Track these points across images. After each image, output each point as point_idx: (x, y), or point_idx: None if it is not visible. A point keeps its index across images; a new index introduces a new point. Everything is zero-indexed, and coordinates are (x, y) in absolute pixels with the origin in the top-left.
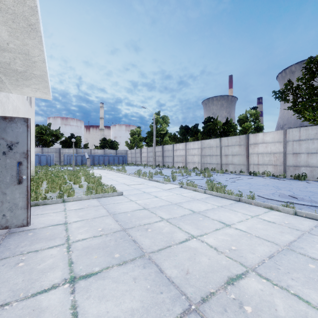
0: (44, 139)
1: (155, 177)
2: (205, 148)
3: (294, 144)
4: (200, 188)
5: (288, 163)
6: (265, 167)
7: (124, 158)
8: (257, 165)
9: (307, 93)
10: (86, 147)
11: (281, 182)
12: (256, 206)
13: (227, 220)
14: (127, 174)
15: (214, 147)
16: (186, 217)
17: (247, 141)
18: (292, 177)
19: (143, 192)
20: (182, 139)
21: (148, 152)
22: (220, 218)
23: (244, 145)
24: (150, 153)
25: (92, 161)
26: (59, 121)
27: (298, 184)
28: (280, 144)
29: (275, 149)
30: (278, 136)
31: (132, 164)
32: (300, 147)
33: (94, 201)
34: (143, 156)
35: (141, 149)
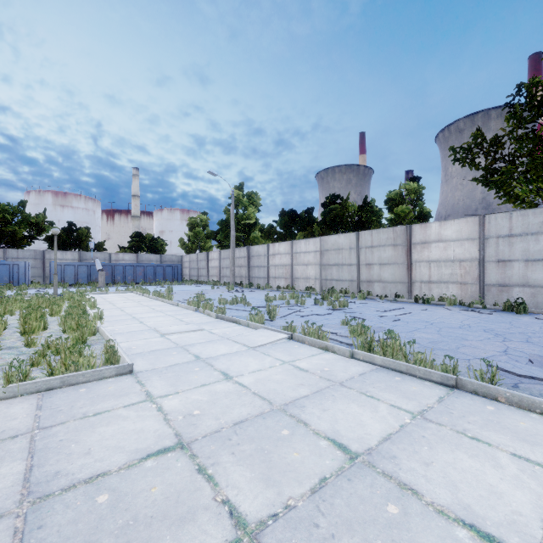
0: (12, 233)
1: (231, 310)
2: (329, 251)
3: (499, 243)
4: (337, 341)
5: (489, 279)
6: (443, 286)
7: (176, 270)
8: (427, 283)
9: (524, 145)
10: (101, 248)
11: (487, 317)
12: (517, 411)
13: (496, 513)
14: (173, 304)
15: (345, 250)
16: (332, 500)
17: (408, 237)
18: (500, 307)
19: (196, 357)
20: (284, 235)
21: (221, 259)
22: (461, 497)
23: (402, 245)
24: (225, 261)
25: (111, 276)
26: (50, 199)
27: (525, 322)
28: (472, 244)
29: (462, 253)
30: (469, 229)
31: (191, 282)
32: (512, 249)
33: (19, 410)
34: (213, 267)
35: (208, 253)
